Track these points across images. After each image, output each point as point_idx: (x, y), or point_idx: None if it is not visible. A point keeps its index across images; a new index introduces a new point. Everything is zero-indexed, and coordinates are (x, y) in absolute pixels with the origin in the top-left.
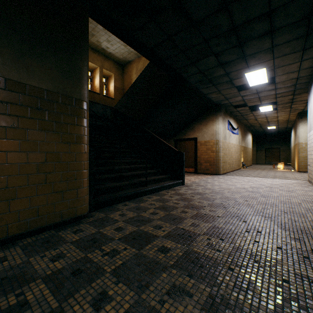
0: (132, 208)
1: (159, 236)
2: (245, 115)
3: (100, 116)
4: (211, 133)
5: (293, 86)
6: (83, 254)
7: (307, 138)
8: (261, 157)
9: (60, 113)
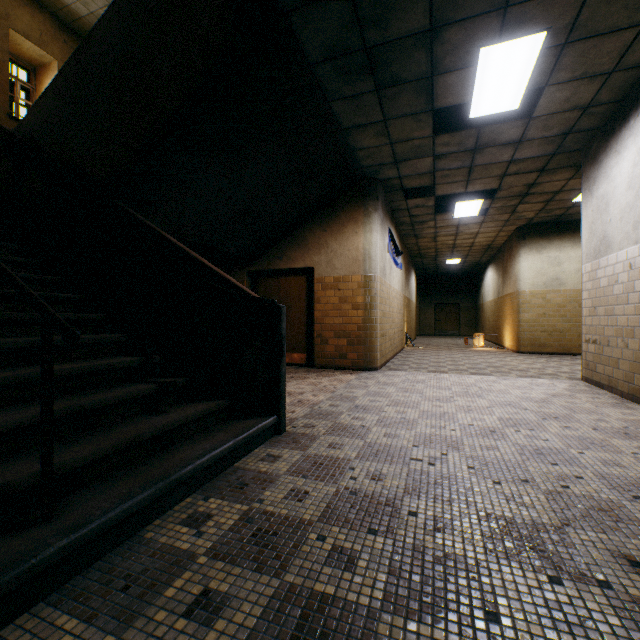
0: None
1: None
2: (419, 223)
3: None
4: (351, 256)
5: (559, 141)
6: None
7: (584, 275)
8: (428, 322)
9: None
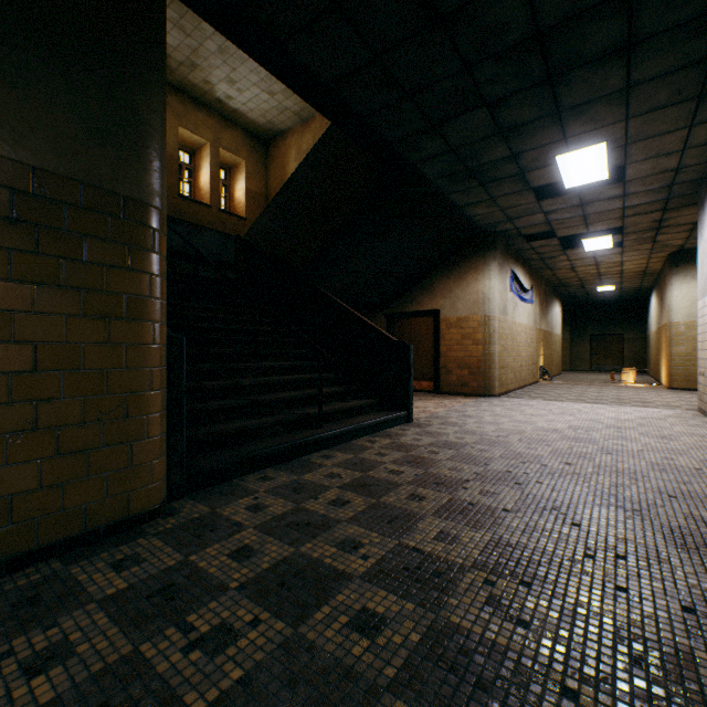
0: (283, 486)
1: (352, 575)
2: (549, 258)
3: (212, 258)
4: (472, 299)
5: (666, 190)
6: (130, 642)
7: (698, 311)
8: (581, 356)
9: (80, 234)
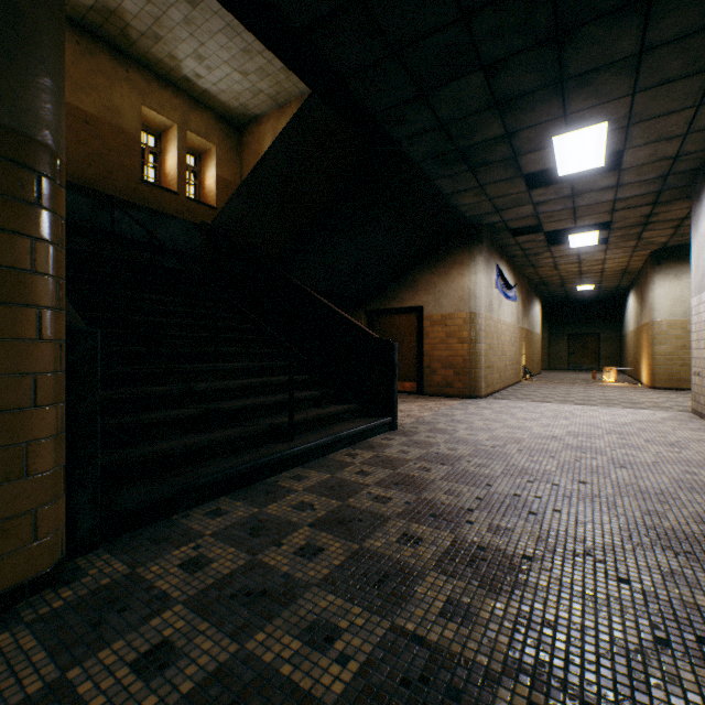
0: (238, 525)
1: (323, 703)
2: (533, 254)
3: (179, 249)
4: (457, 295)
5: (660, 181)
6: None
7: (692, 309)
8: (559, 355)
9: None
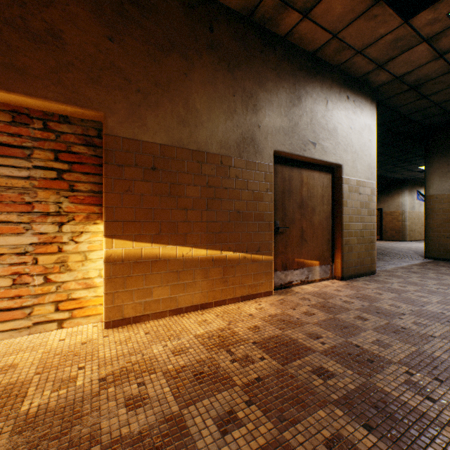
0: None
1: None
2: None
3: None
4: (396, 204)
5: None
6: None
7: None
8: None
9: None
